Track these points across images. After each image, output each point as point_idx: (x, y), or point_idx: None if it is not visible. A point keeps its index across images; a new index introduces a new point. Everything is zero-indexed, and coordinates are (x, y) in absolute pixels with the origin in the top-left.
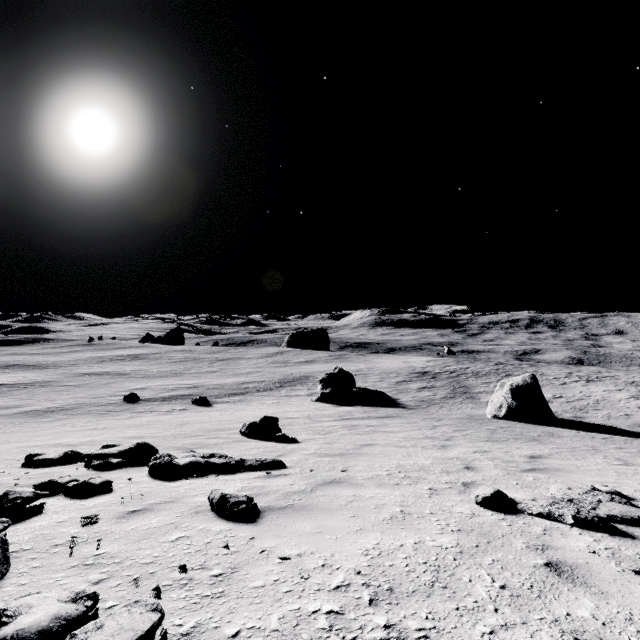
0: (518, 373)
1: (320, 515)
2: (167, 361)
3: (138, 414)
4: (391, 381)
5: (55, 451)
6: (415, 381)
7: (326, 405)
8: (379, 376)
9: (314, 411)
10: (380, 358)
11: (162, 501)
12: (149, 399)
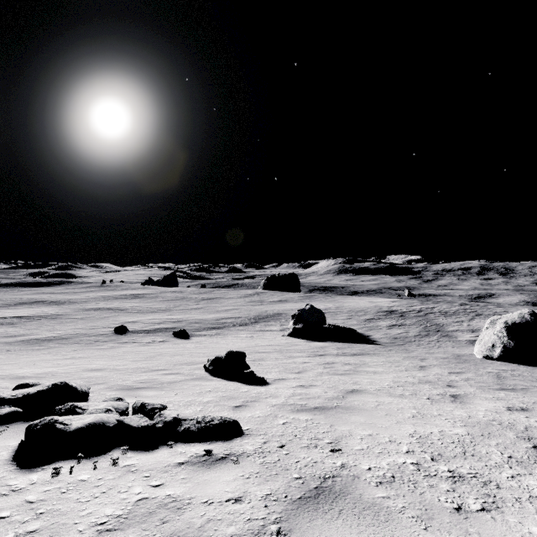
0: (488, 313)
1: None
2: (161, 299)
3: (120, 344)
4: (360, 319)
5: None
6: (384, 319)
7: (298, 340)
8: (347, 314)
9: (286, 346)
10: (346, 299)
11: None
12: (136, 331)
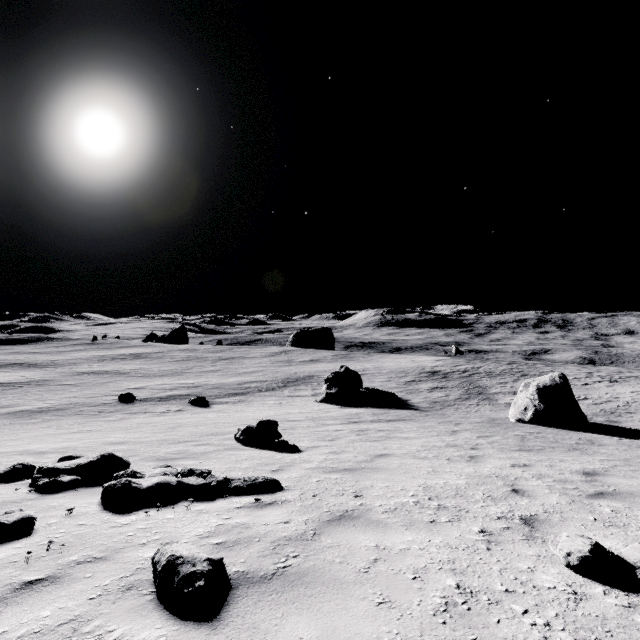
0: (534, 373)
1: (327, 599)
2: (169, 360)
3: (130, 415)
4: (400, 381)
5: (3, 464)
6: (425, 381)
7: (331, 406)
8: (387, 376)
9: (319, 413)
10: (387, 357)
11: (89, 557)
12: (145, 399)
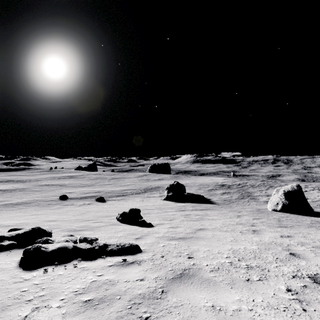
0: (276, 185)
1: None
2: (87, 179)
3: (64, 206)
4: (205, 189)
5: None
6: (219, 189)
7: (170, 202)
8: (198, 187)
9: (163, 205)
10: (197, 178)
11: None
12: (73, 198)
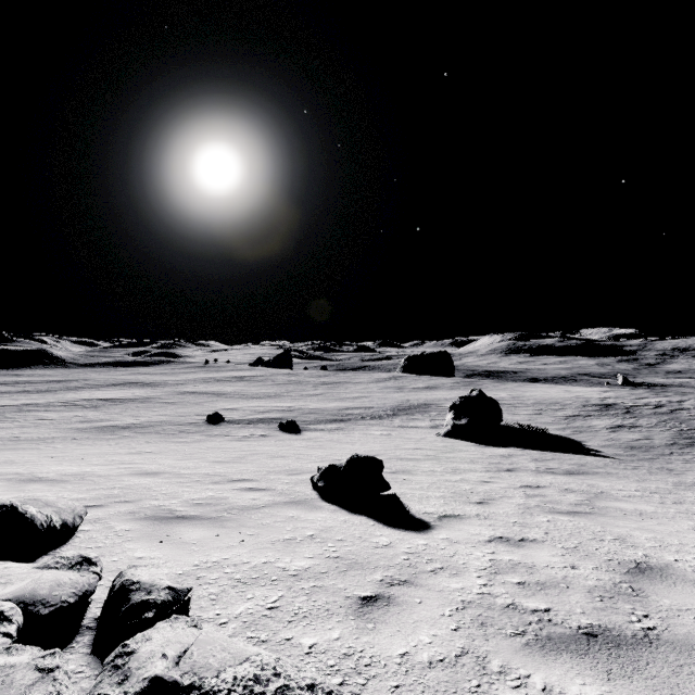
0: None
1: None
2: (270, 383)
3: (208, 437)
4: (556, 415)
5: None
6: (597, 416)
7: (462, 443)
8: (533, 407)
9: (444, 451)
10: (526, 386)
11: None
12: (233, 421)
